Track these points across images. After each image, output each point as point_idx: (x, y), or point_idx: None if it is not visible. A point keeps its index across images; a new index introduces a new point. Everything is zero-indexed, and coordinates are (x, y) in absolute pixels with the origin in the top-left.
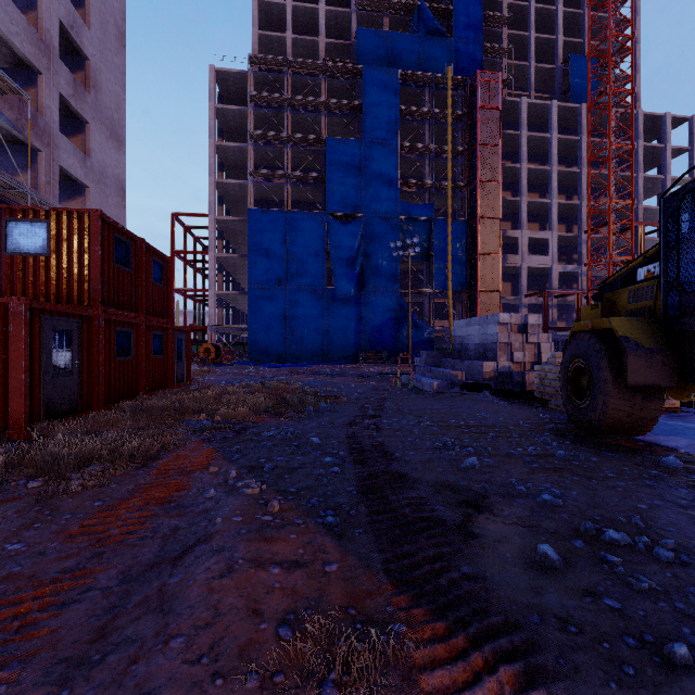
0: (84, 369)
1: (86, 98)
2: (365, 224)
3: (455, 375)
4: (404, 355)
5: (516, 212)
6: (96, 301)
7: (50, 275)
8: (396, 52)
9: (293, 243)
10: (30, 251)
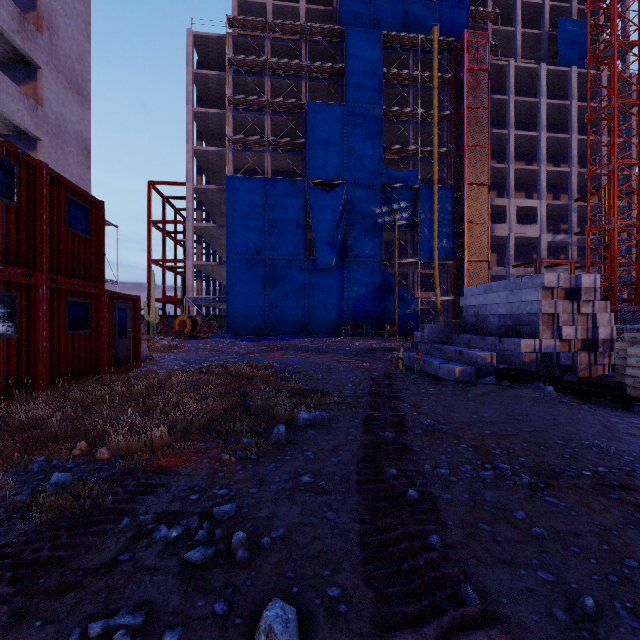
0: None
1: (37, 39)
2: (347, 191)
3: (482, 357)
4: (391, 328)
5: (501, 181)
6: None
7: None
8: (379, 16)
9: (273, 212)
10: None
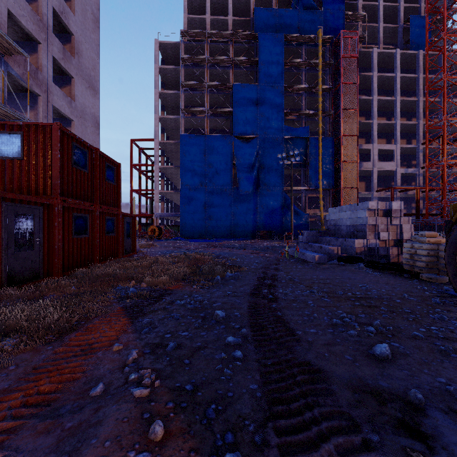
0: (44, 245)
1: (71, 61)
2: (260, 142)
3: (332, 249)
4: (288, 234)
5: (368, 131)
6: (56, 193)
7: (23, 173)
8: (282, 23)
9: (210, 157)
10: (9, 155)
